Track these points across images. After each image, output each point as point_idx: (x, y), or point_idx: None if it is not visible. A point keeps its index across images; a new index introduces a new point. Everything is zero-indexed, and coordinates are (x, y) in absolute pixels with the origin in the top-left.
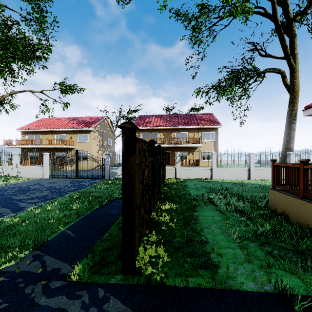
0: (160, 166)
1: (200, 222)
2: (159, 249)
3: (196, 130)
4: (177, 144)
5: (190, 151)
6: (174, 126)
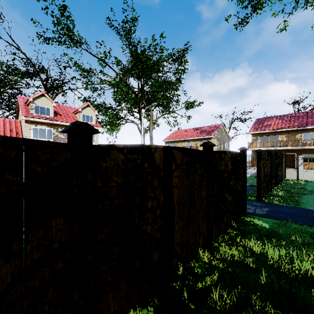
0: (277, 167)
1: (302, 197)
2: (272, 198)
3: None
4: (305, 146)
5: None
6: (301, 127)
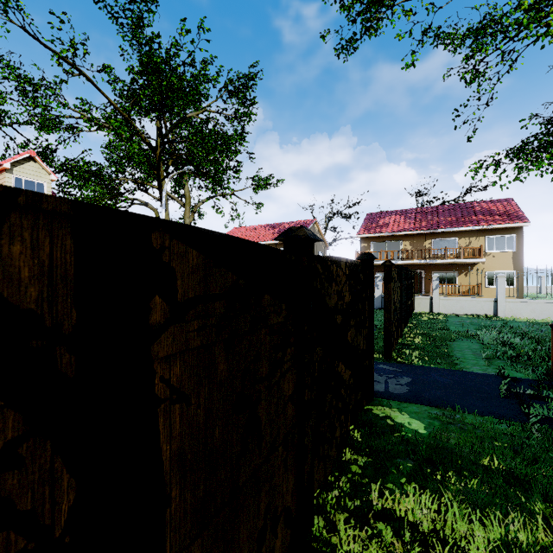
0: (407, 293)
1: (453, 347)
2: (409, 353)
3: (474, 233)
4: (436, 259)
5: (461, 271)
6: (430, 230)
